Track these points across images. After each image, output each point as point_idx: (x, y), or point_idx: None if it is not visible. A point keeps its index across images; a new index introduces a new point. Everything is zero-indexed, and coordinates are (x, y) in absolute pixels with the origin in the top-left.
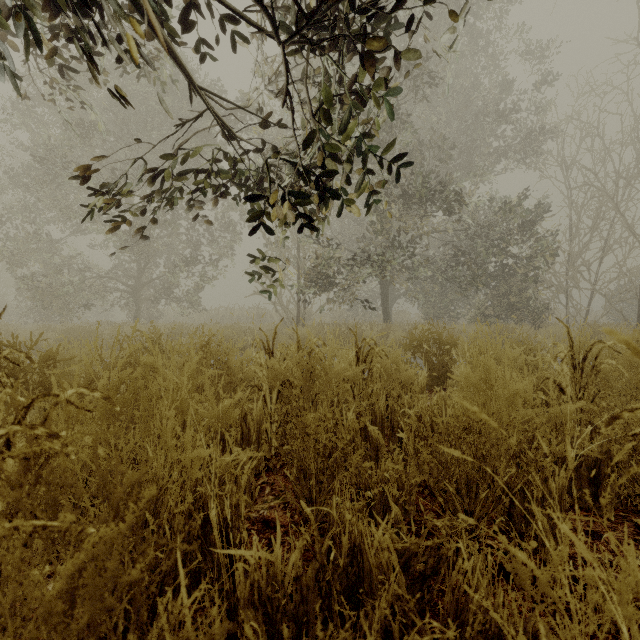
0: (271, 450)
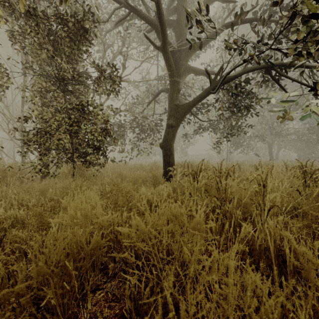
0: None
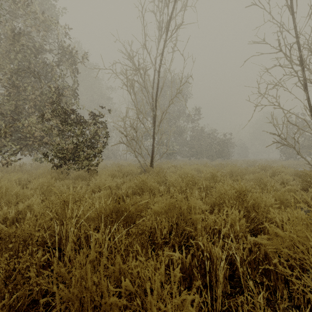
0: None
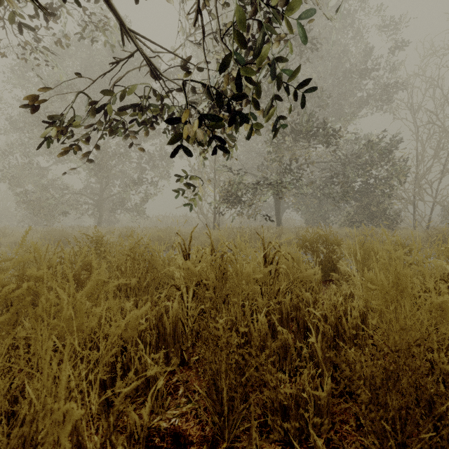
0: (187, 342)
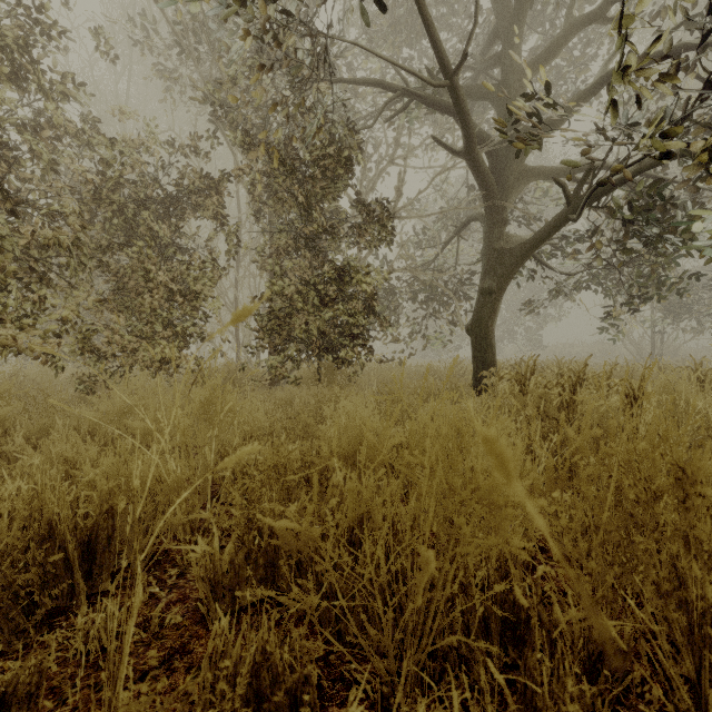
0: None
